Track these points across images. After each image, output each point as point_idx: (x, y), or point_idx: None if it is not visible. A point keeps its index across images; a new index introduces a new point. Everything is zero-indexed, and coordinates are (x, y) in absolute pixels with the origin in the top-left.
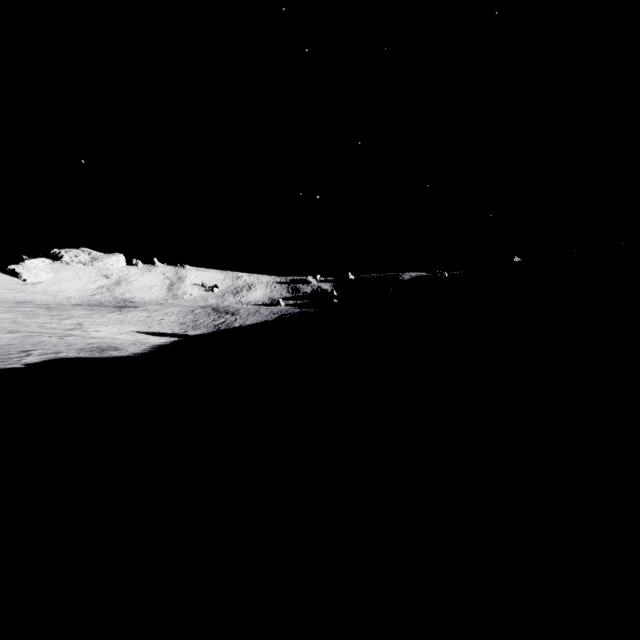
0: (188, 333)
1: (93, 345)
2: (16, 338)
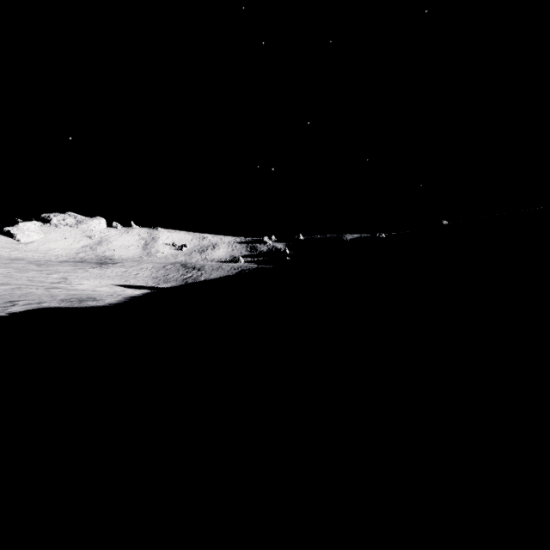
0: (160, 286)
1: (74, 296)
2: (6, 290)
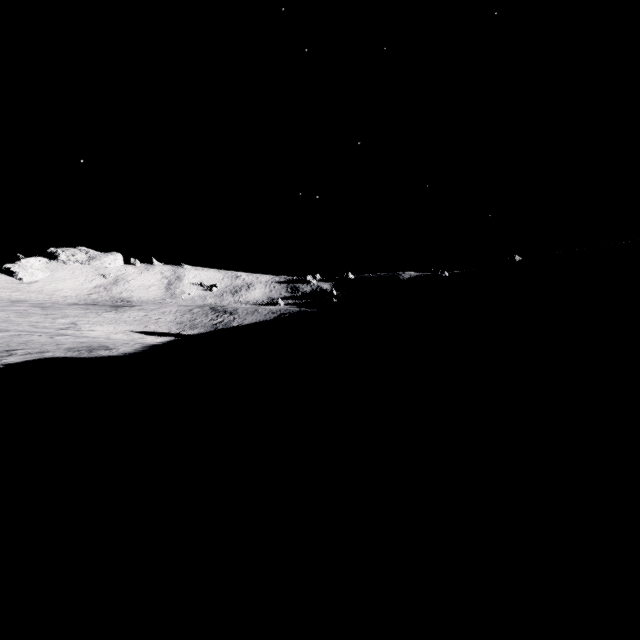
0: (185, 332)
1: (83, 344)
2: (3, 337)
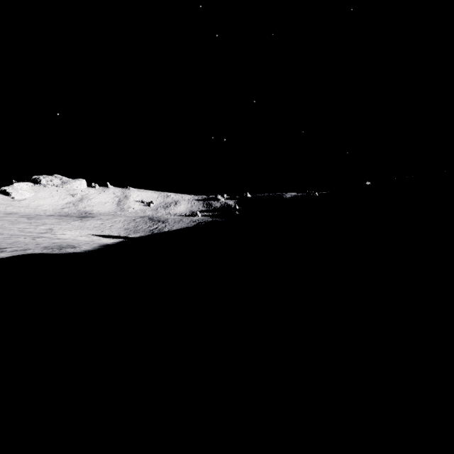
0: (130, 236)
1: (56, 244)
2: None
